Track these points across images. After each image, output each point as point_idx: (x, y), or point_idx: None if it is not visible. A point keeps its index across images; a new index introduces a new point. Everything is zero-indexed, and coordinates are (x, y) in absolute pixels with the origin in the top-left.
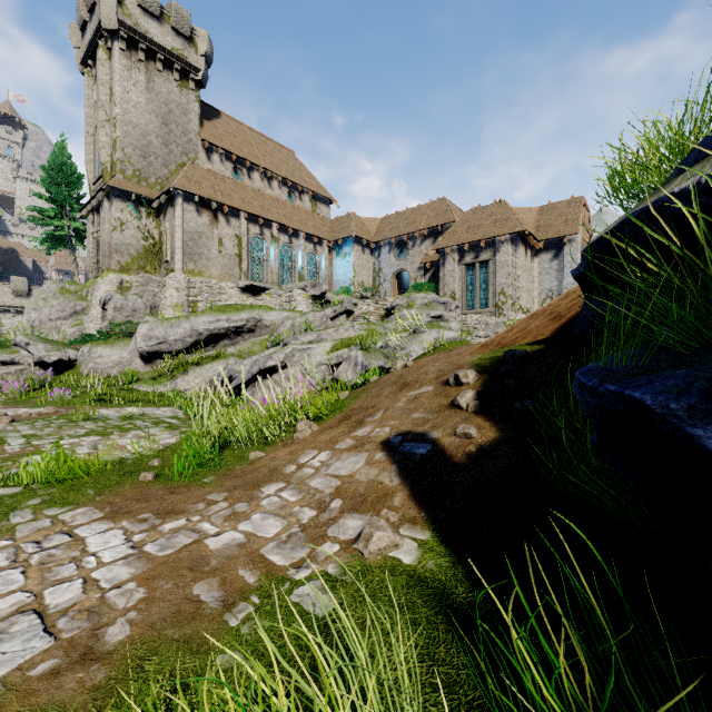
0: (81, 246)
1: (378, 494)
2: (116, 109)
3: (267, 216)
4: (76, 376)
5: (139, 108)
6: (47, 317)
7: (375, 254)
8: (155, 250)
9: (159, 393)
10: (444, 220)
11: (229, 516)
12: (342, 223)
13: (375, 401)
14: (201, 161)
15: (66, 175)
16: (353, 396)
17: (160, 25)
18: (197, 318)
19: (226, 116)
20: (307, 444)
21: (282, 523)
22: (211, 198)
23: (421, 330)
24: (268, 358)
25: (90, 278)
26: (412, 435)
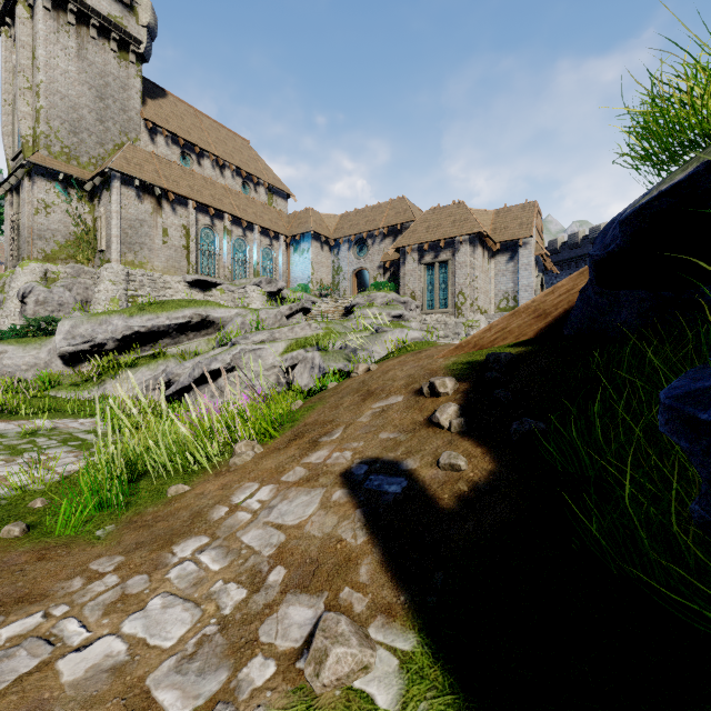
0: None
1: (337, 560)
2: (39, 75)
3: (219, 206)
4: None
5: (68, 77)
6: None
7: (334, 251)
8: (88, 238)
9: (83, 400)
10: (404, 219)
11: (114, 604)
12: (299, 218)
13: (333, 413)
14: (144, 143)
15: None
16: (307, 406)
17: None
18: (132, 314)
19: (173, 96)
20: (246, 473)
21: (192, 615)
22: (155, 183)
23: (383, 330)
24: (213, 360)
25: (8, 267)
26: (380, 464)
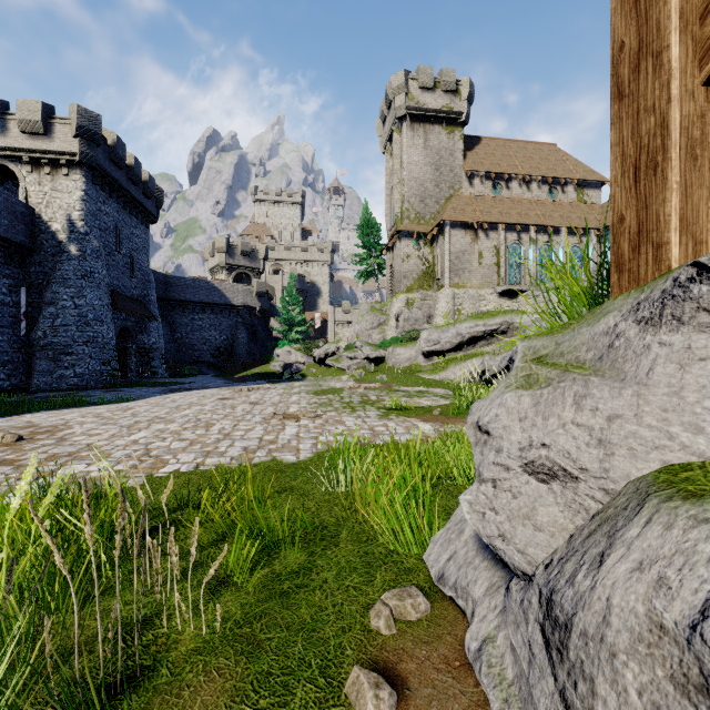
0: (381, 275)
1: None
2: (404, 173)
3: (524, 221)
4: (385, 367)
5: (419, 165)
6: (364, 328)
7: None
8: (429, 272)
9: (435, 380)
10: None
11: None
12: None
13: None
14: (464, 189)
15: (373, 227)
16: None
17: (433, 93)
18: (460, 325)
19: (486, 139)
20: None
21: None
22: (472, 220)
23: None
24: None
25: (388, 298)
26: None
